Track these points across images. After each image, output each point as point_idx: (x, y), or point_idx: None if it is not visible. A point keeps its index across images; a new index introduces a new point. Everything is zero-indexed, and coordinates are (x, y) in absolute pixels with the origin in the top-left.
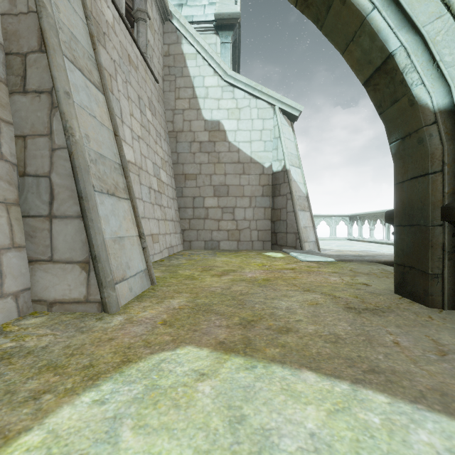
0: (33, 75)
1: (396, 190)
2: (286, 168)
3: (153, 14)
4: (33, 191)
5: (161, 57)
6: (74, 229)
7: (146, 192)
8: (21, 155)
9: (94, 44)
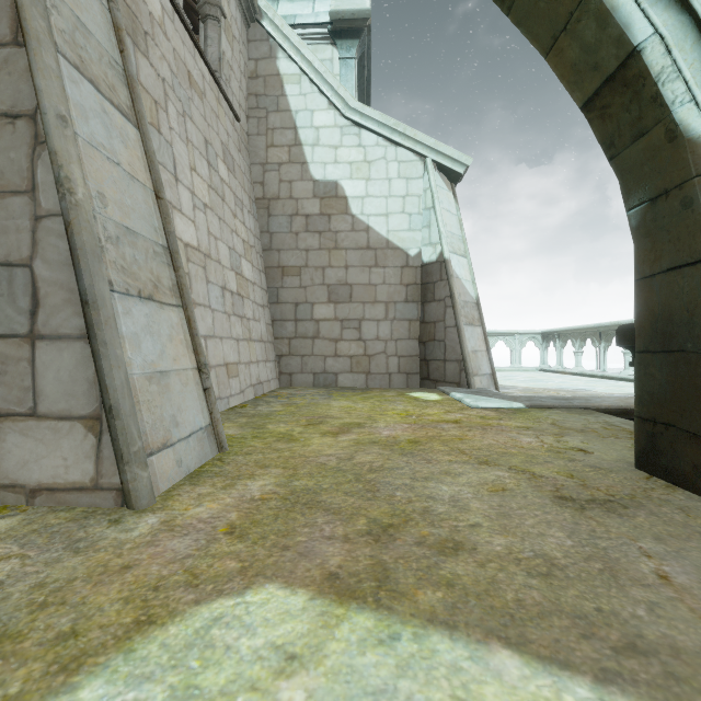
0: (1, 85)
1: (639, 290)
2: (445, 256)
3: (231, 10)
4: (2, 292)
5: (243, 80)
6: (73, 360)
7: (216, 295)
8: None
9: (122, 42)
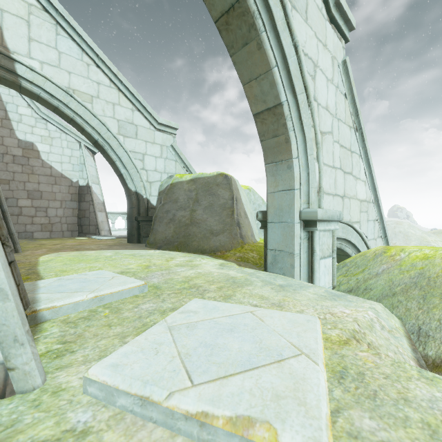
0: None
1: (128, 210)
2: (89, 185)
3: None
4: None
5: None
6: None
7: None
8: None
9: None
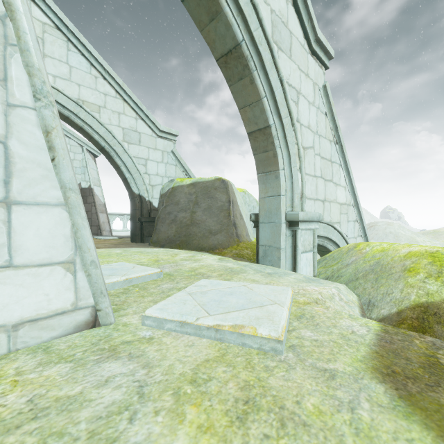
0: None
1: (131, 212)
2: (92, 187)
3: None
4: None
5: None
6: None
7: None
8: None
9: None
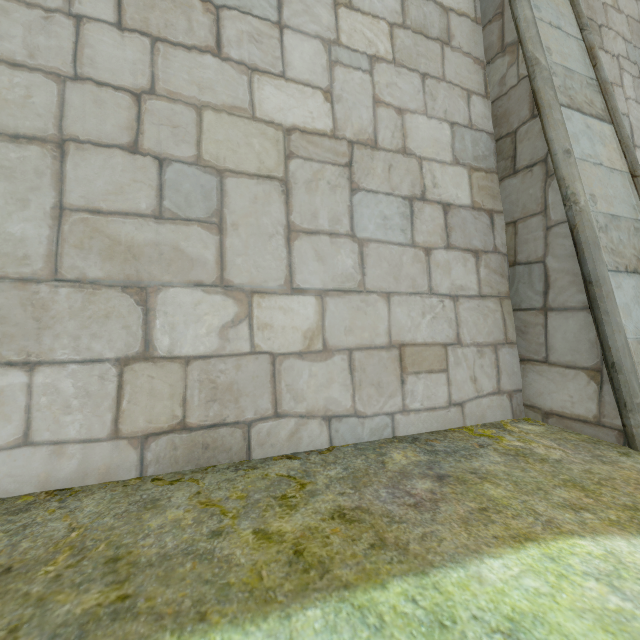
0: (523, 149)
1: None
2: None
3: None
4: (524, 281)
5: None
6: (577, 325)
7: None
8: (511, 243)
9: (594, 58)
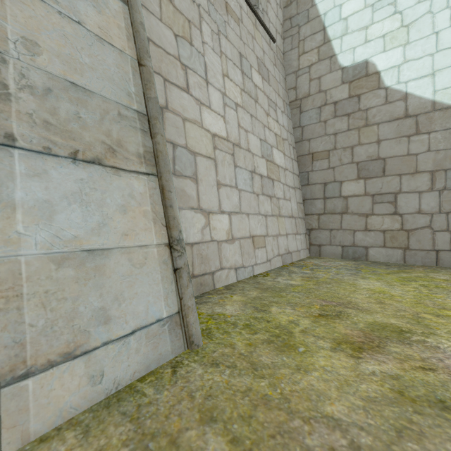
0: None
1: None
2: None
3: None
4: None
5: (279, 10)
6: None
7: (244, 177)
8: None
9: None
